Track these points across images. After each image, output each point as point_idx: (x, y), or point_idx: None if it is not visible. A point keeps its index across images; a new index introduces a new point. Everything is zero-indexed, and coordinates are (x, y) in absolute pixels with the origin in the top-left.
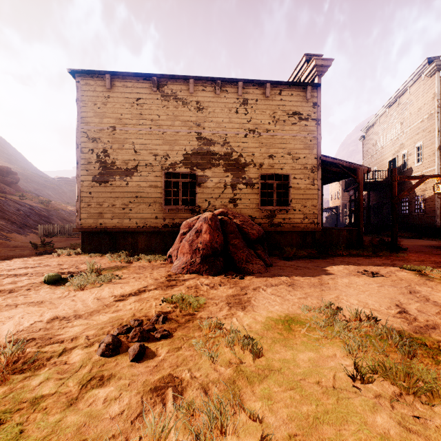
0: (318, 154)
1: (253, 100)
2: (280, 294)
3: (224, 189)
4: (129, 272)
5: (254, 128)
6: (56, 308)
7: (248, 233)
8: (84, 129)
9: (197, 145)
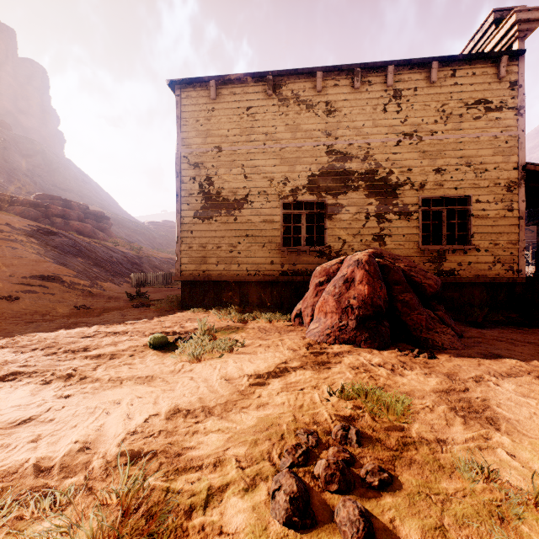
0: (520, 161)
1: (409, 90)
2: (538, 396)
3: (366, 221)
4: (250, 336)
5: (411, 131)
6: (172, 390)
7: (421, 285)
8: (184, 154)
9: (326, 162)
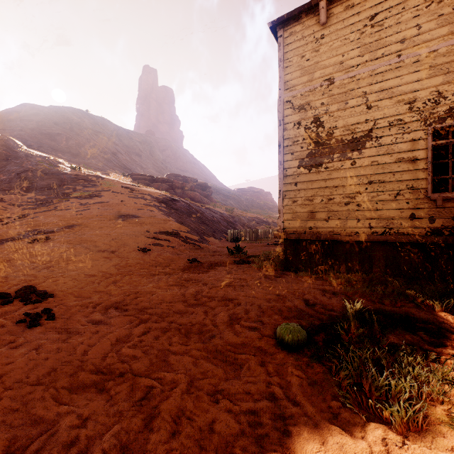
0: None
1: None
2: None
3: None
4: (447, 347)
5: None
6: None
7: None
8: (287, 98)
9: None
